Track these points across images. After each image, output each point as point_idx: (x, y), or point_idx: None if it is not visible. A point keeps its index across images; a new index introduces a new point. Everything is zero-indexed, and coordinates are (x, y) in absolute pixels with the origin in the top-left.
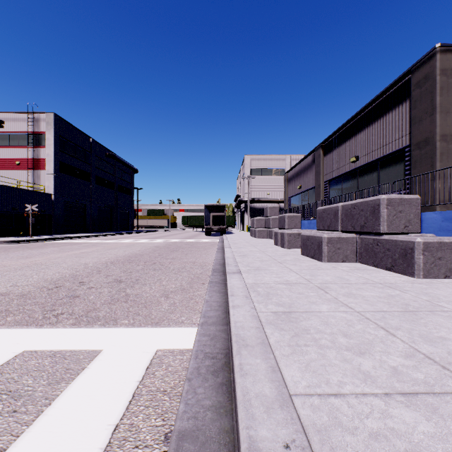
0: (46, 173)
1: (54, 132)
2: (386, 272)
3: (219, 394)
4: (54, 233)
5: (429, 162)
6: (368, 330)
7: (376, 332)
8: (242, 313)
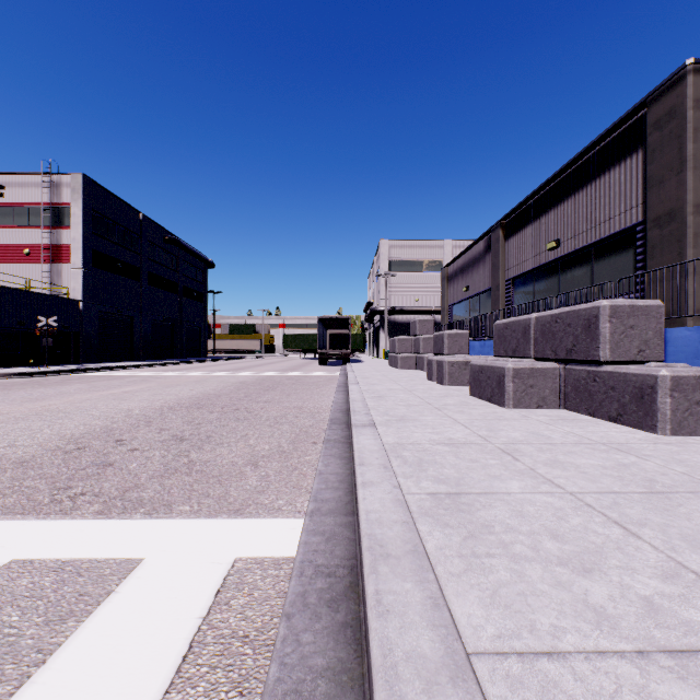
0: (72, 268)
1: (83, 204)
2: (610, 425)
3: (339, 645)
4: (83, 361)
5: (675, 249)
6: (592, 527)
7: (606, 530)
8: (379, 495)
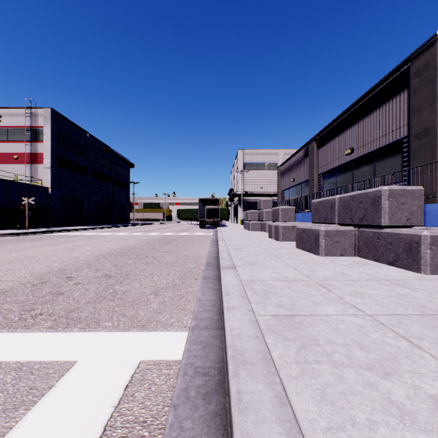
0: (44, 167)
1: (51, 127)
2: (389, 267)
3: (211, 430)
4: (51, 226)
5: (429, 153)
6: (387, 341)
7: (397, 343)
8: (238, 317)
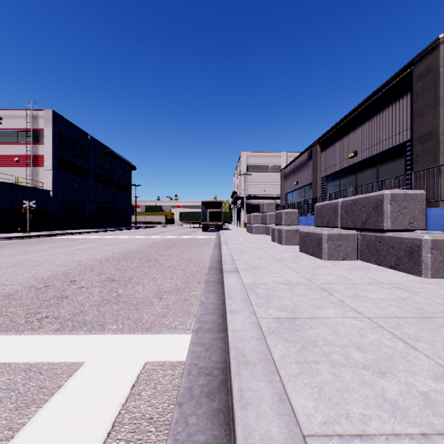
0: (45, 169)
1: (52, 129)
2: (391, 271)
3: (215, 425)
4: (52, 229)
5: (431, 157)
6: (384, 342)
7: (393, 344)
8: (241, 319)
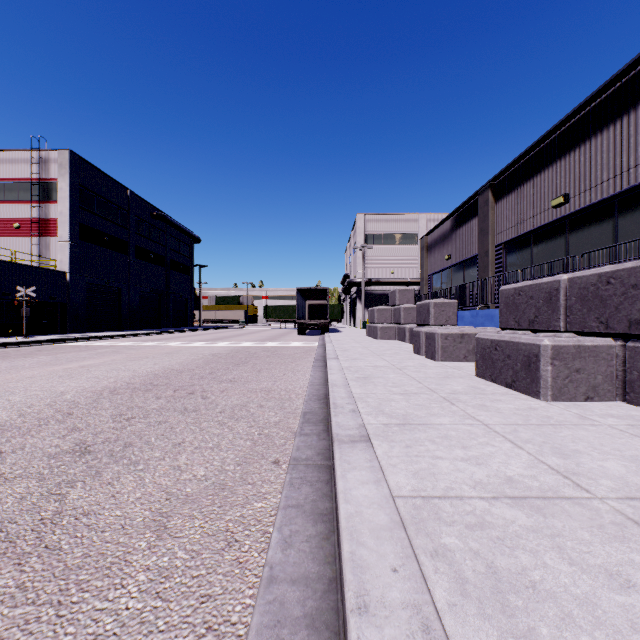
0: (59, 240)
1: (69, 179)
2: None
3: None
4: (69, 331)
5: None
6: None
7: None
8: None
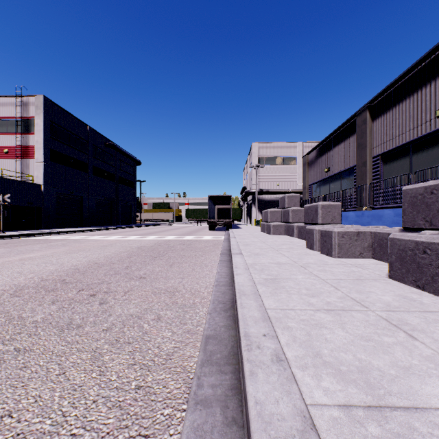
0: (36, 162)
1: (43, 117)
2: None
3: None
4: (43, 227)
5: None
6: None
7: None
8: None
